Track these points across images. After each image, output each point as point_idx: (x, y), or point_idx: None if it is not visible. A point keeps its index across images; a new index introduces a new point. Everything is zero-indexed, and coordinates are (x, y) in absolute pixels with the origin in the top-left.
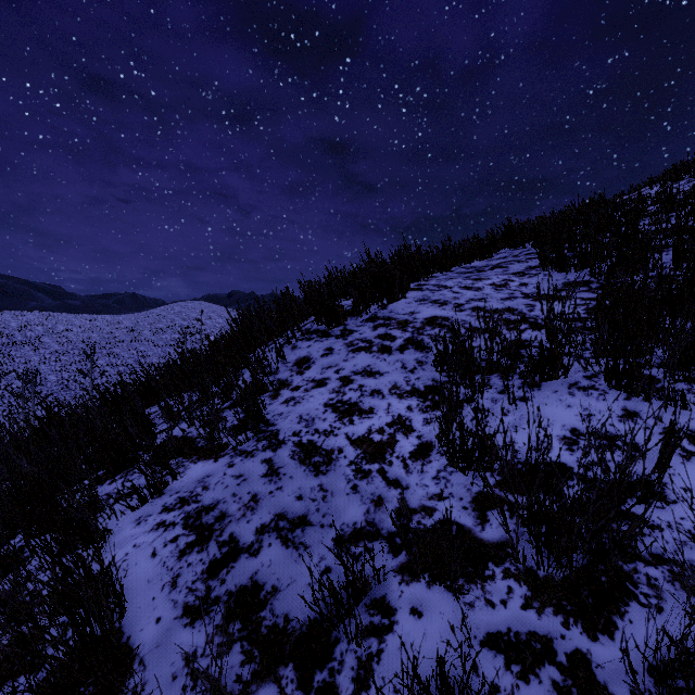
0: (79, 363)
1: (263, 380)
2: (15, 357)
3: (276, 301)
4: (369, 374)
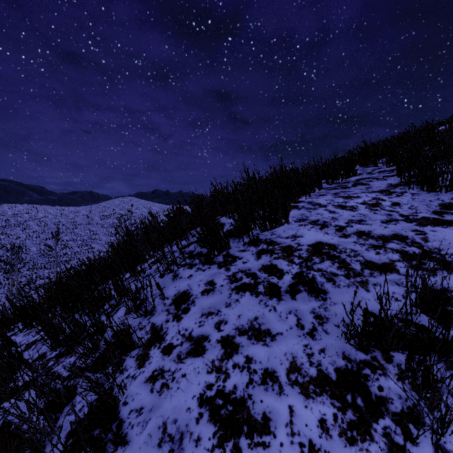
0: (52, 239)
1: (130, 336)
2: (10, 235)
3: (168, 214)
4: (258, 334)
